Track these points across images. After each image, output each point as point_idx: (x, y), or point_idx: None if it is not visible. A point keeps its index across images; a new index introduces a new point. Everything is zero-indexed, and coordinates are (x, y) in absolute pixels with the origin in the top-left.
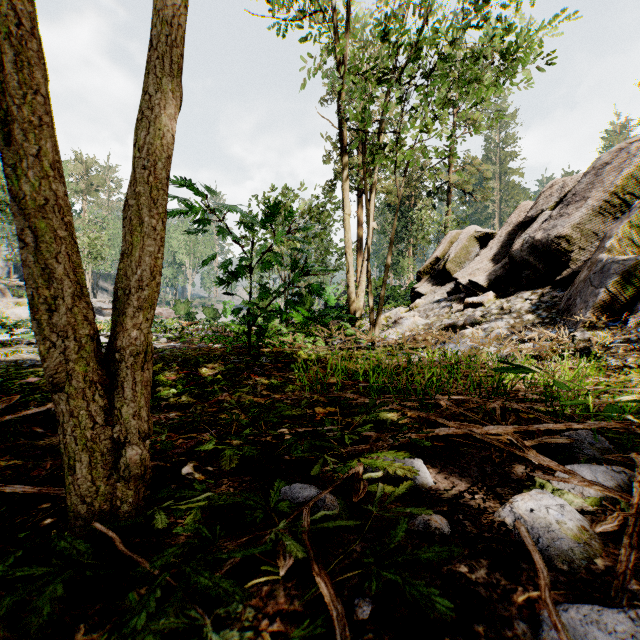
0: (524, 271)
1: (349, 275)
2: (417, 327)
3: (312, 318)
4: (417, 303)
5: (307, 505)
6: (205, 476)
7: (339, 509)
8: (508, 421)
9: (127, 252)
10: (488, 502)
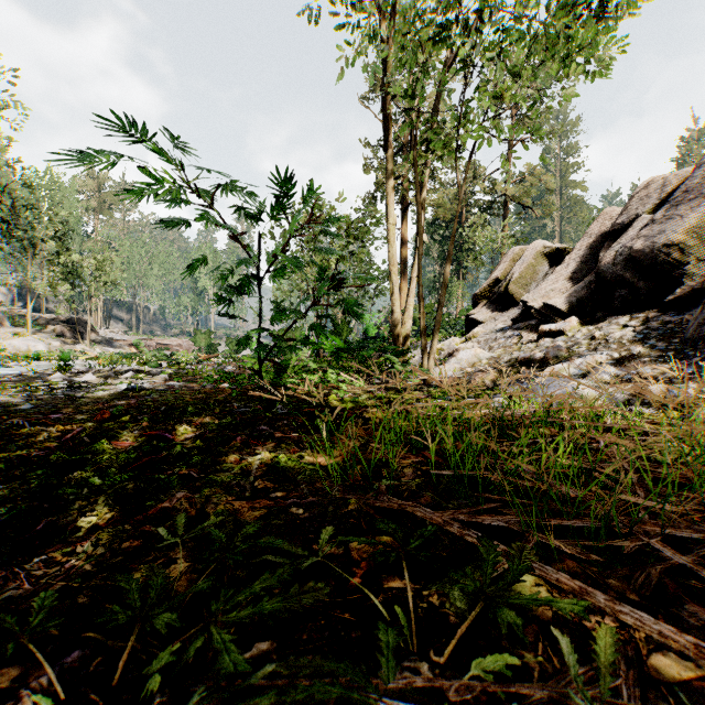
0: (617, 291)
1: (393, 298)
2: (480, 361)
3: (348, 350)
4: (475, 332)
5: None
6: None
7: None
8: None
9: None
10: None
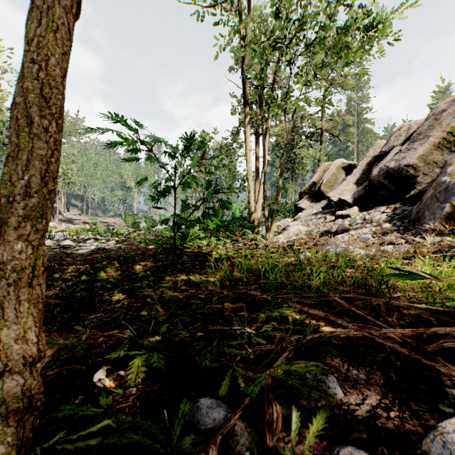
0: (380, 191)
1: (250, 195)
2: (300, 233)
3: (223, 226)
4: (300, 215)
5: (214, 441)
6: (115, 383)
7: (250, 440)
8: (393, 317)
9: (13, 155)
10: (407, 423)
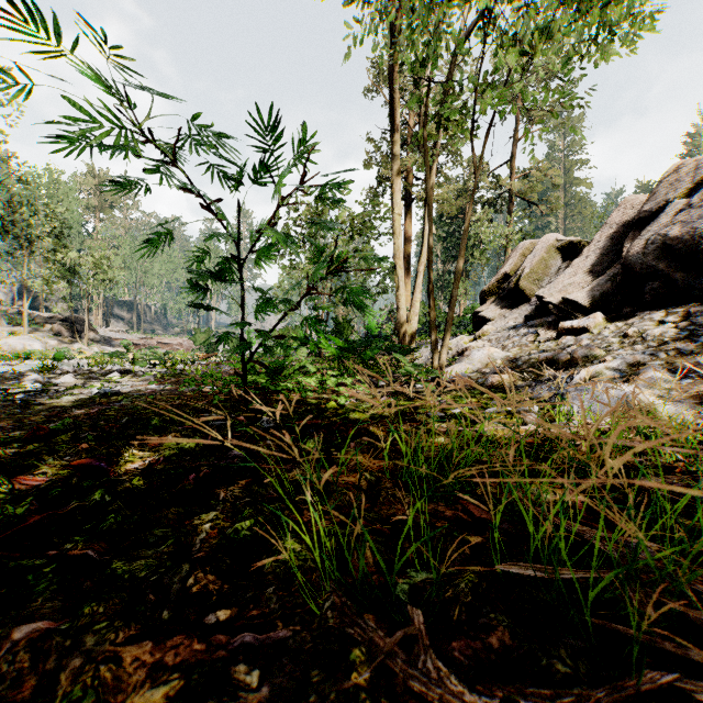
0: (648, 283)
1: (398, 293)
2: (494, 362)
3: (350, 349)
4: (485, 330)
5: None
6: None
7: None
8: None
9: None
10: None
